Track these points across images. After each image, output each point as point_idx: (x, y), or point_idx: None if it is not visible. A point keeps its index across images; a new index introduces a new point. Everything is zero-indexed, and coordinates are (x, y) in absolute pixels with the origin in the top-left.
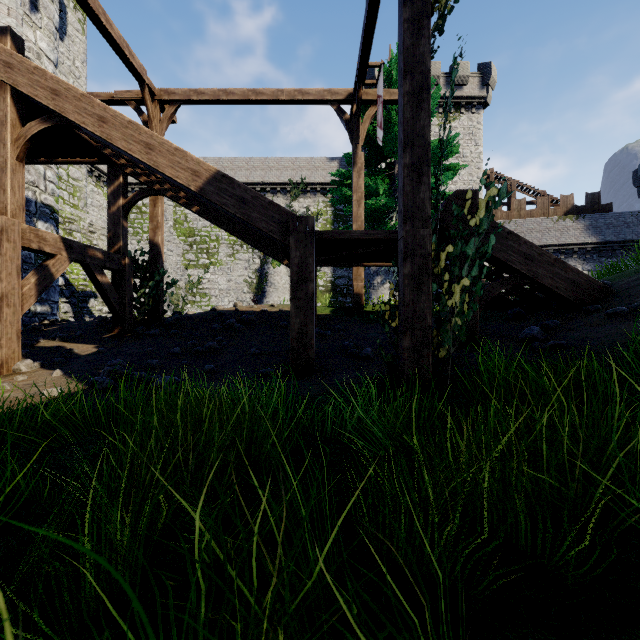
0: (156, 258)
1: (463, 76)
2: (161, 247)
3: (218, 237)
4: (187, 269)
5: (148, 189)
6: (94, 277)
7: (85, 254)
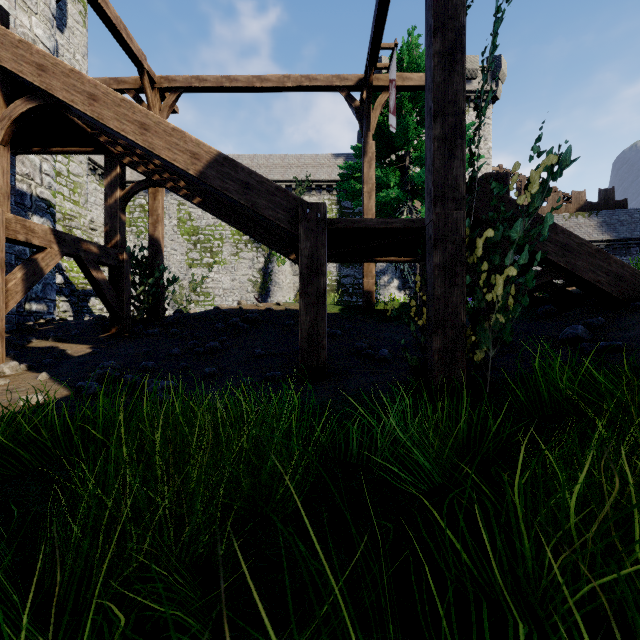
0: (156, 254)
1: (472, 70)
2: (161, 242)
3: (222, 236)
4: (191, 268)
5: (147, 180)
6: (89, 273)
7: (79, 248)
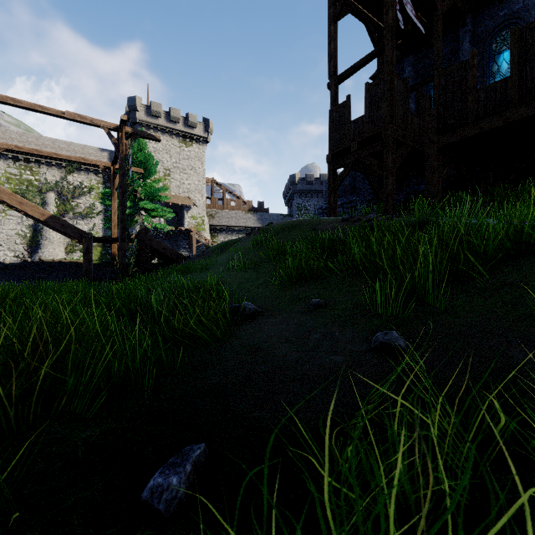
0: None
1: (194, 123)
2: None
3: None
4: None
5: None
6: None
7: None
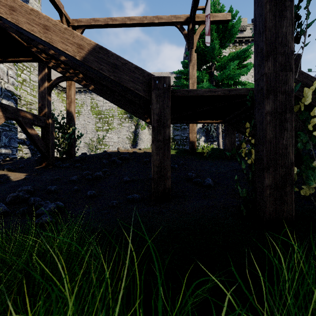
0: (70, 120)
1: (243, 26)
2: (73, 114)
3: (113, 115)
4: (97, 131)
5: (63, 76)
6: (26, 130)
7: (18, 115)
